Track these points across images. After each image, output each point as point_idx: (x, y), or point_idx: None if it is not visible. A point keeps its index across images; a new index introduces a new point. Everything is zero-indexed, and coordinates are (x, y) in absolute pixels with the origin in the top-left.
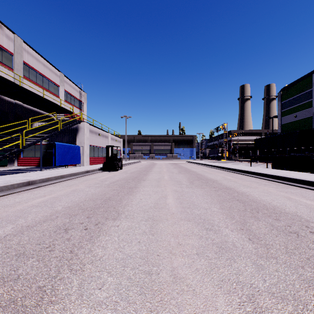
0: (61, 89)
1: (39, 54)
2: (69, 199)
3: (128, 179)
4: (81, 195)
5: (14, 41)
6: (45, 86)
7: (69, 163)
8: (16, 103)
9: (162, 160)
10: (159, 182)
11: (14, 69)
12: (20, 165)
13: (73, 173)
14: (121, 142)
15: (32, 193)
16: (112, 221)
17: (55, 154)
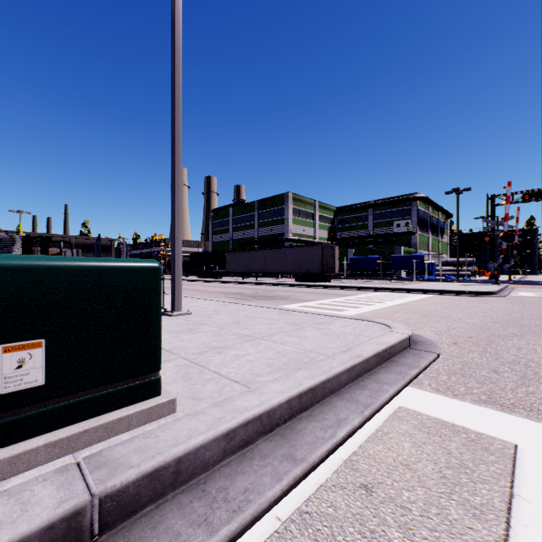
0: None
1: None
2: None
3: None
4: None
5: None
6: None
7: None
8: None
9: None
10: None
11: None
12: None
13: None
14: None
15: None
16: None
17: None
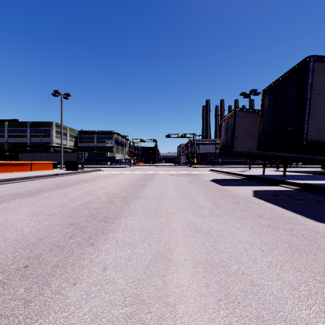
0: None
1: None
2: None
3: None
4: None
5: None
6: None
7: None
8: None
9: None
10: None
11: None
12: None
13: None
14: None
15: None
16: None
17: None
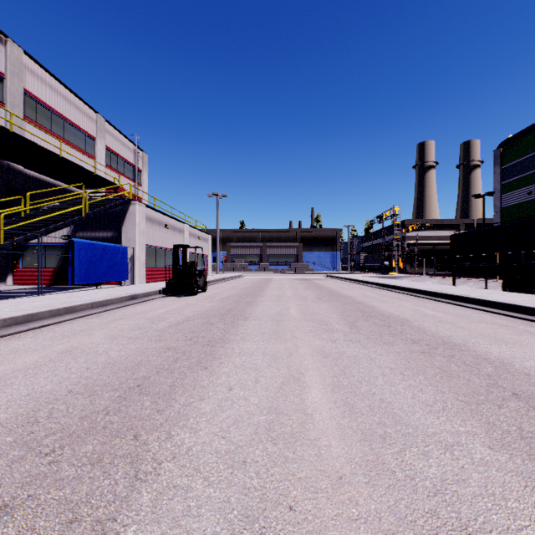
0: (98, 145)
1: (55, 78)
2: (27, 389)
3: (212, 315)
4: (74, 369)
5: (7, 51)
6: (68, 138)
7: (104, 280)
8: (11, 168)
9: (282, 273)
10: (279, 325)
11: (6, 104)
12: (17, 283)
13: (98, 301)
14: (209, 240)
15: None
16: None
17: (73, 262)
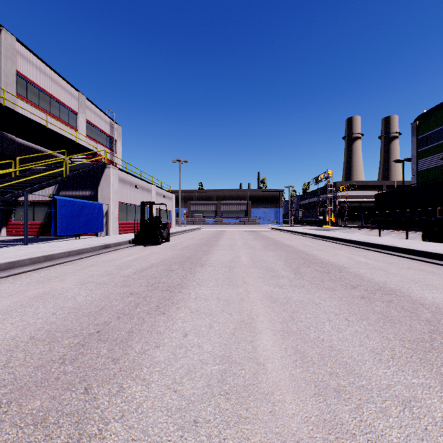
0: (80, 118)
1: (43, 61)
2: None
3: (173, 262)
4: (40, 314)
5: (1, 38)
6: (54, 112)
7: (82, 231)
8: (5, 137)
9: (234, 226)
10: (231, 271)
11: (1, 83)
12: (10, 234)
13: (74, 250)
14: (173, 198)
15: None
16: None
17: (55, 216)
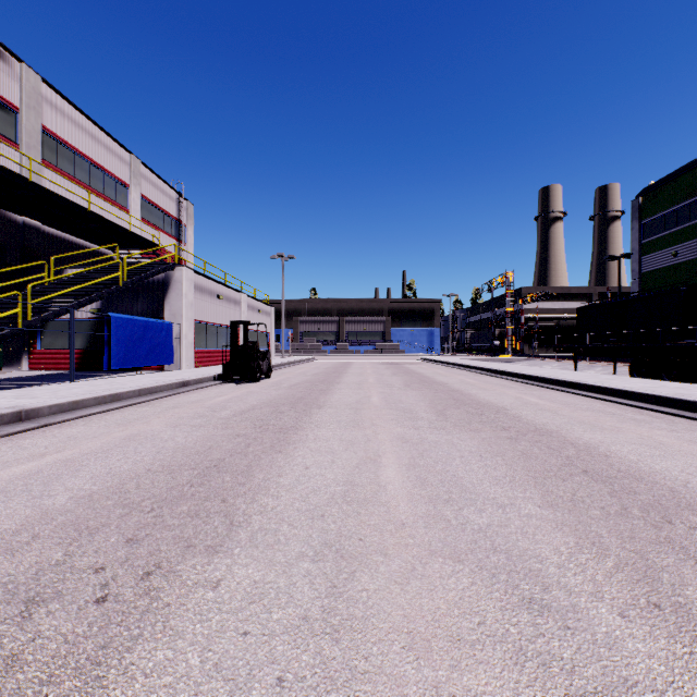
0: (132, 193)
1: (80, 111)
2: (105, 468)
3: (281, 403)
4: (144, 453)
5: (22, 79)
6: (95, 186)
7: (145, 363)
8: (27, 224)
9: (365, 355)
10: (357, 413)
11: (21, 145)
12: (35, 368)
13: (146, 388)
14: (272, 314)
15: (16, 444)
16: (204, 557)
17: (109, 341)
